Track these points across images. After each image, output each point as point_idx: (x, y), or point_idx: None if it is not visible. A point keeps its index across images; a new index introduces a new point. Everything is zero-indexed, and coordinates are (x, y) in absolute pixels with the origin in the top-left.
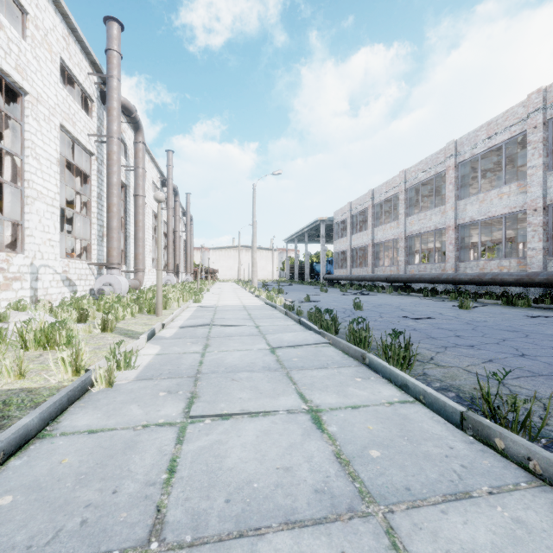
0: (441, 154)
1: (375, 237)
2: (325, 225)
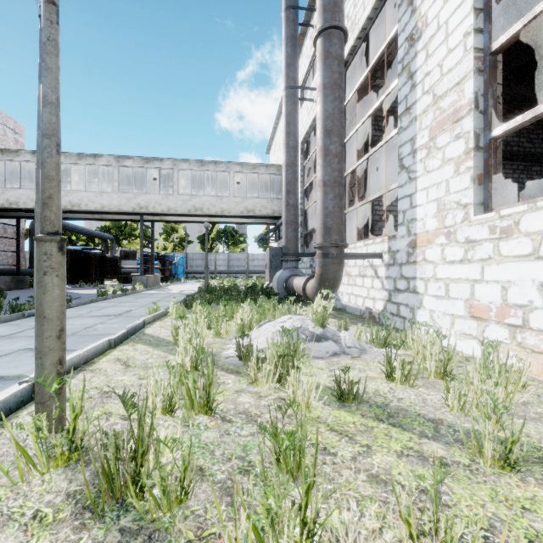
0: None
1: None
2: None
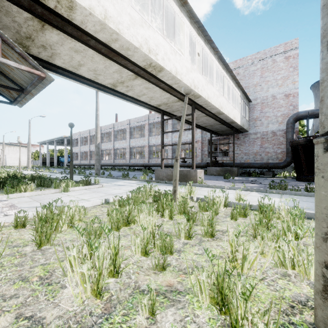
0: (111, 125)
1: (91, 148)
2: (67, 139)
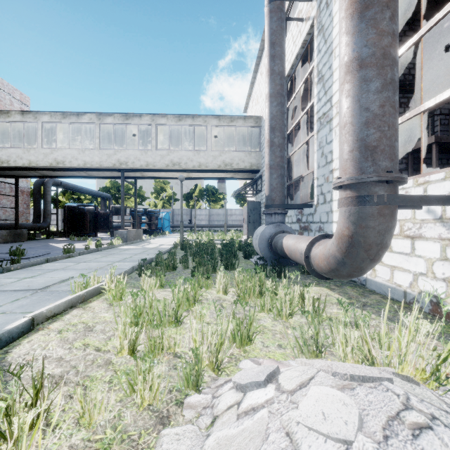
0: None
1: None
2: None
